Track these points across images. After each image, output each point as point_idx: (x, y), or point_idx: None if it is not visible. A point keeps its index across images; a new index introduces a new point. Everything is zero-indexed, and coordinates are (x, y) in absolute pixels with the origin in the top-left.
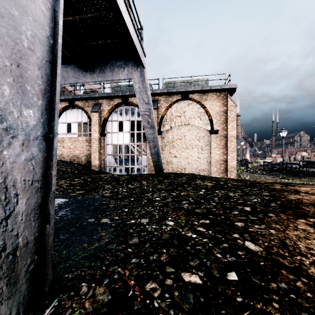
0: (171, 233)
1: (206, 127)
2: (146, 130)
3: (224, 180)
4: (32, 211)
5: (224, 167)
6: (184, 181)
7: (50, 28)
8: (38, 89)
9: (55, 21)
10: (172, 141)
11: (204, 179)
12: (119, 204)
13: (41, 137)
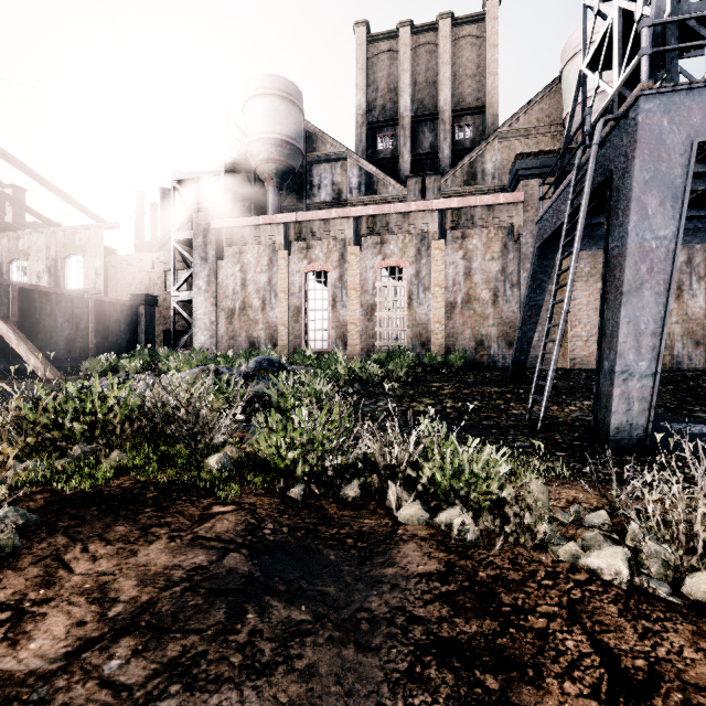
0: None
1: None
2: None
3: None
4: (641, 411)
5: None
6: None
7: (662, 303)
8: (649, 349)
9: (667, 295)
10: None
11: None
12: None
13: (649, 375)
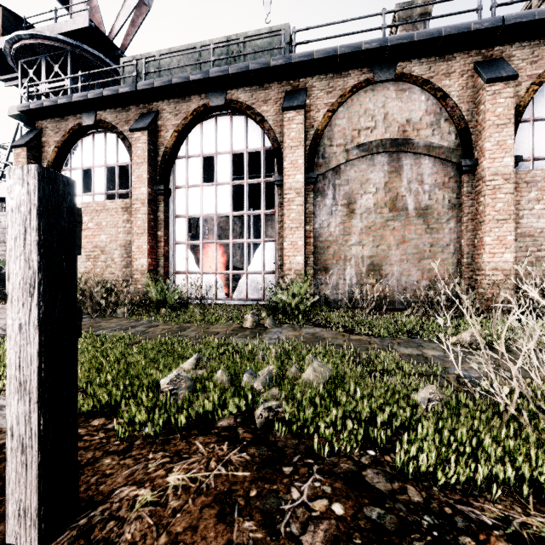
0: None
1: None
2: None
3: None
4: None
5: None
6: None
7: None
8: None
9: None
10: None
11: None
12: None
13: None
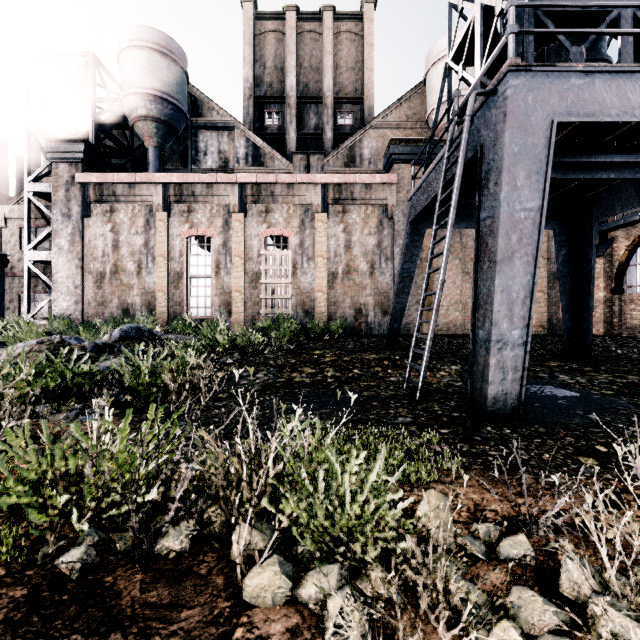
0: None
1: None
2: None
3: None
4: (514, 380)
5: None
6: None
7: (530, 273)
8: (520, 318)
9: (535, 265)
10: None
11: None
12: (637, 413)
13: (521, 344)
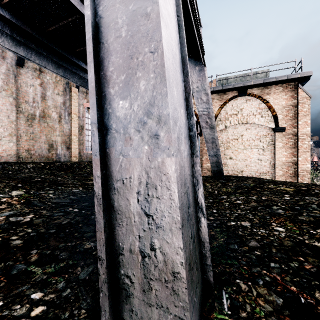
0: (291, 240)
1: (269, 125)
2: (204, 131)
3: (304, 185)
4: (193, 204)
5: (293, 170)
6: (253, 185)
7: (177, 33)
8: (181, 90)
9: (179, 26)
10: (227, 142)
11: (276, 183)
12: None
13: (187, 135)
